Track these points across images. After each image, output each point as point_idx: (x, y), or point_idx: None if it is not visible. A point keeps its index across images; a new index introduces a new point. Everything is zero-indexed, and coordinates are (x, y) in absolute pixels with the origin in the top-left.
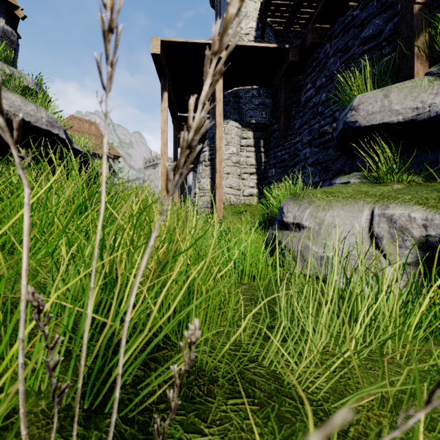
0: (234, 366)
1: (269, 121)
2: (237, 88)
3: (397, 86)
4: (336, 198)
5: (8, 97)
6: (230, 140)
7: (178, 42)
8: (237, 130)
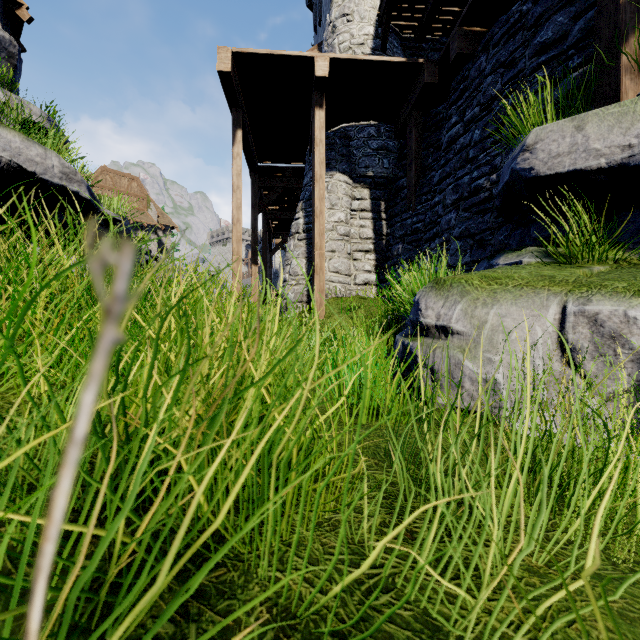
0: (351, 601)
1: (394, 173)
2: (346, 124)
3: (597, 114)
4: (504, 286)
5: (1, 135)
6: (336, 202)
7: (258, 55)
8: (346, 187)
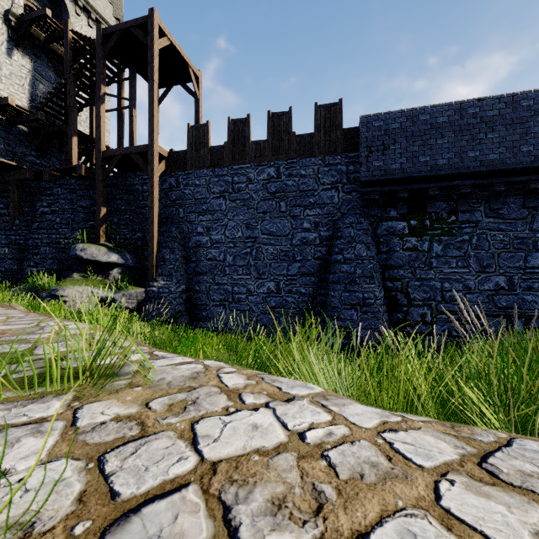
0: None
1: None
2: None
3: (95, 247)
4: (76, 286)
5: None
6: None
7: None
8: None
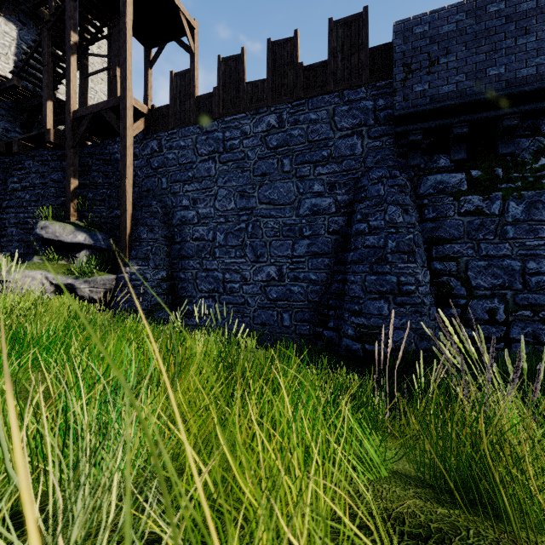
0: None
1: None
2: None
3: (59, 225)
4: (28, 270)
5: None
6: None
7: None
8: None
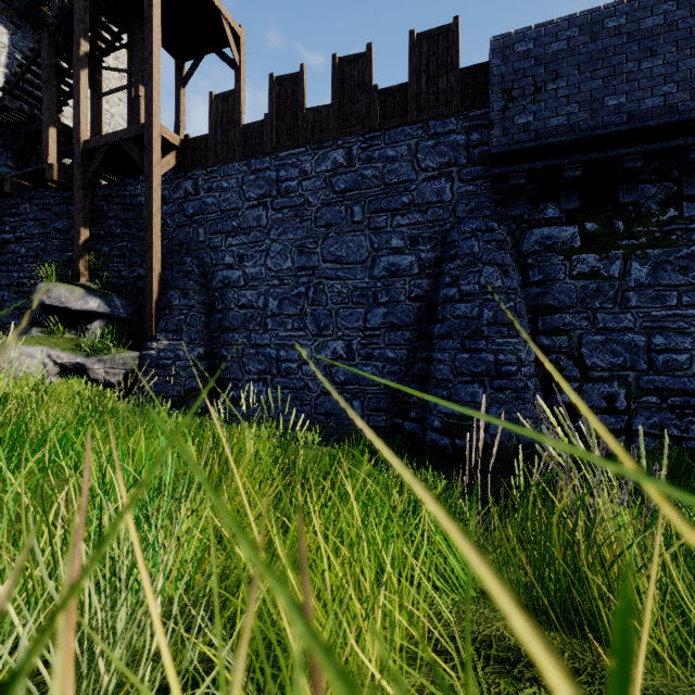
0: None
1: None
2: None
3: (65, 288)
4: (24, 346)
5: None
6: None
7: None
8: None
